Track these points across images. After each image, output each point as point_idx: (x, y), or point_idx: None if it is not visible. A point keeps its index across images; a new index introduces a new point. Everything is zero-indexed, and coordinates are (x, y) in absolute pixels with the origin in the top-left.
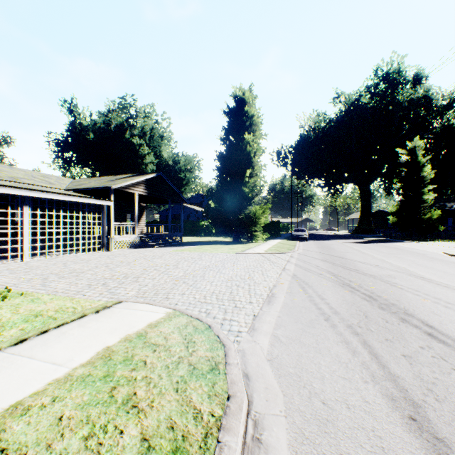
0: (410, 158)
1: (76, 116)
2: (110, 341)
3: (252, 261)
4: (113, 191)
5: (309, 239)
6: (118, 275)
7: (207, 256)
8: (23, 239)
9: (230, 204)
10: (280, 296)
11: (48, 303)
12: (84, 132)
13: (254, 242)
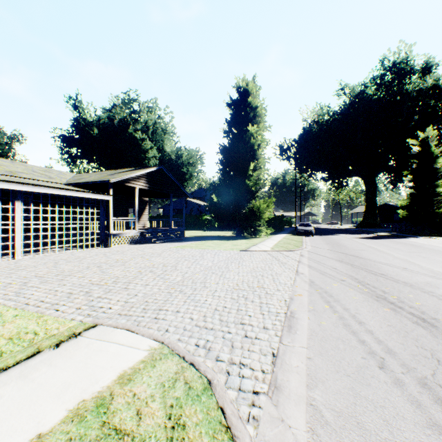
0: (423, 149)
1: (81, 112)
2: (48, 419)
3: (259, 261)
4: (112, 185)
5: (314, 234)
6: (107, 279)
7: (210, 254)
8: (14, 236)
9: (233, 198)
10: (302, 317)
11: (7, 323)
12: (88, 127)
13: (257, 237)
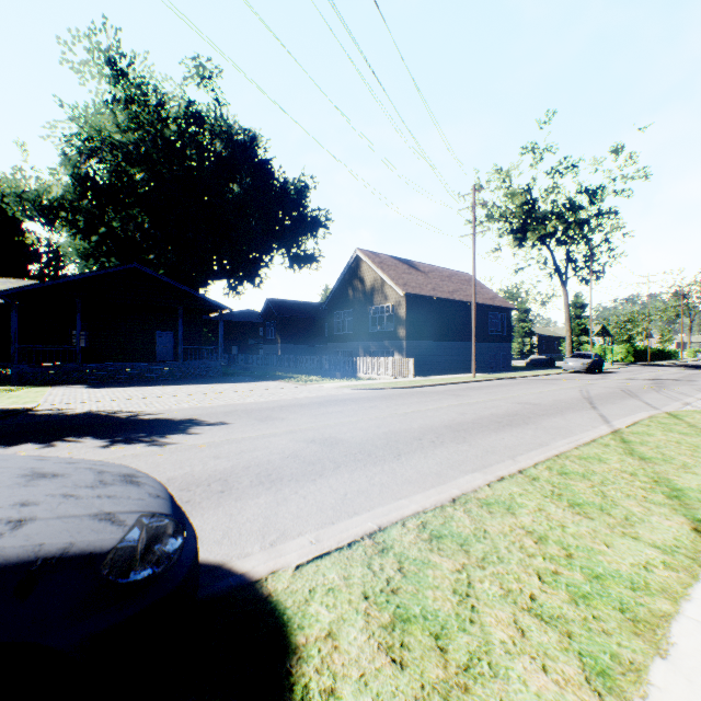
0: None
1: None
2: None
3: None
4: None
5: None
6: None
7: None
8: None
9: None
10: None
11: None
12: None
13: None
